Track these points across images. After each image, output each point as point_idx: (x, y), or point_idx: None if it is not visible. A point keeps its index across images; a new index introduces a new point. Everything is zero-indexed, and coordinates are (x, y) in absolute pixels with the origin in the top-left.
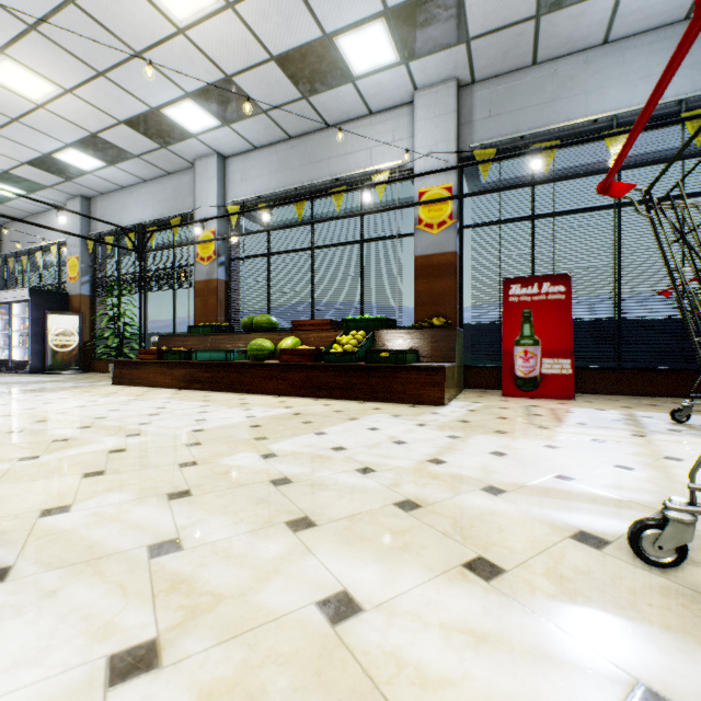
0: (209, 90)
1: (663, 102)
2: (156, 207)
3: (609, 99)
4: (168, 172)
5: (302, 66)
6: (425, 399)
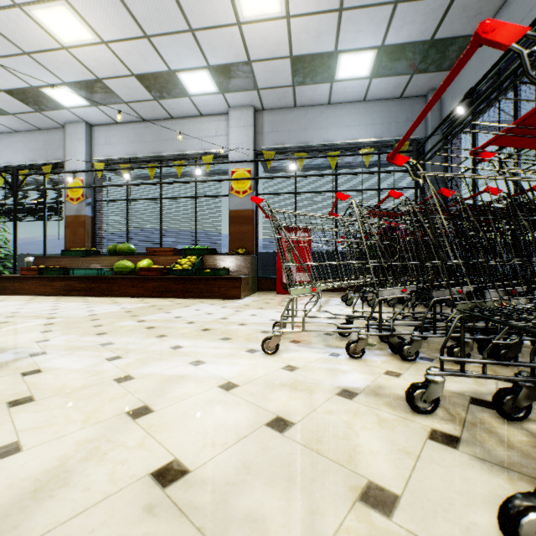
0: (83, 83)
1: (353, 141)
2: (27, 154)
3: (331, 134)
4: (39, 128)
5: (155, 83)
6: (231, 296)
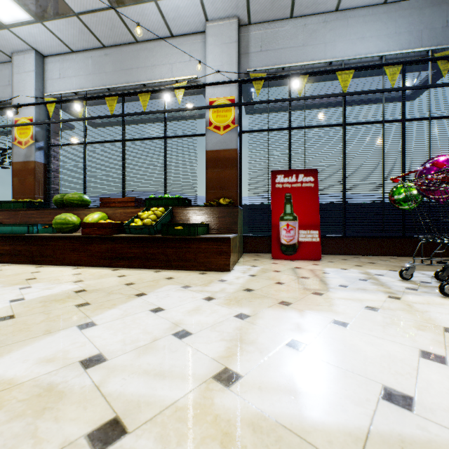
0: None
1: (372, 55)
2: None
3: (339, 49)
4: None
5: None
6: (214, 266)
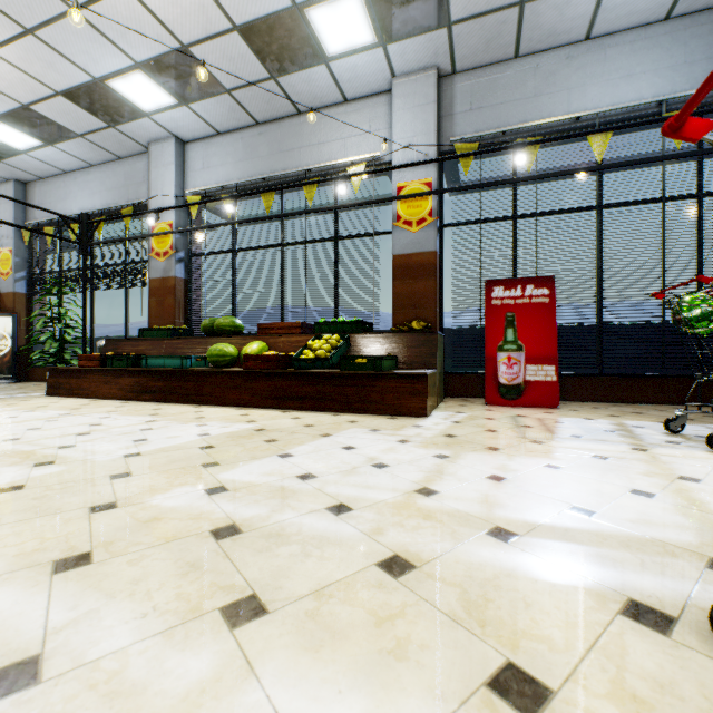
0: (163, 61)
1: (644, 102)
2: (104, 195)
3: (591, 97)
4: (118, 156)
5: (270, 40)
6: (406, 409)
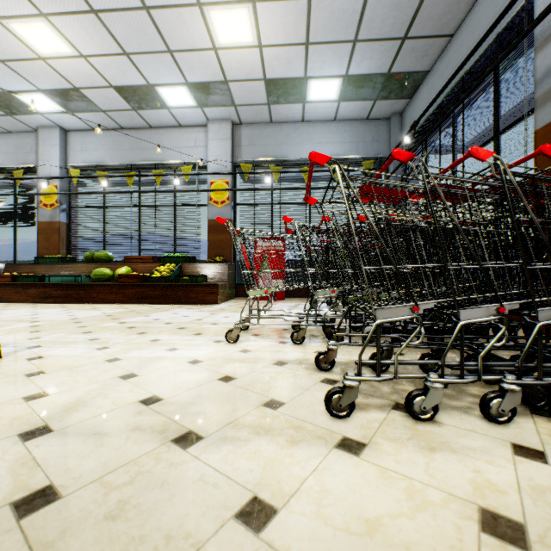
0: (59, 91)
1: None
2: None
3: (305, 150)
4: (9, 131)
5: (133, 94)
6: (208, 301)
